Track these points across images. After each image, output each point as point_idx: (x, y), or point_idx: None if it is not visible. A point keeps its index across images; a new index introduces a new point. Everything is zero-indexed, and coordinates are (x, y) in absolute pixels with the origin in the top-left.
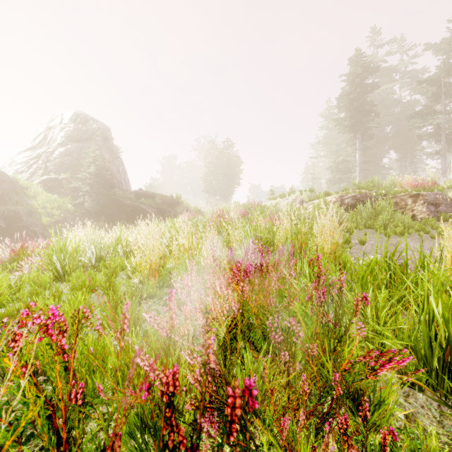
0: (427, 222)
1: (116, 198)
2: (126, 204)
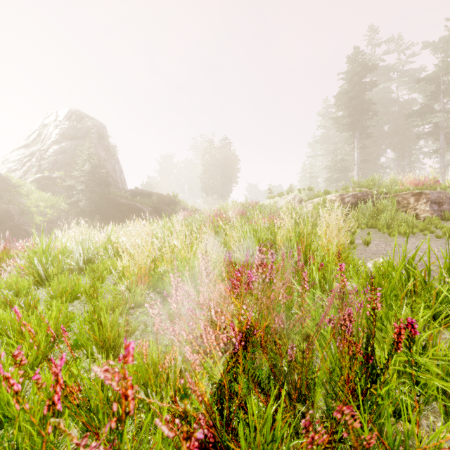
0: (431, 222)
1: (111, 197)
2: (122, 203)
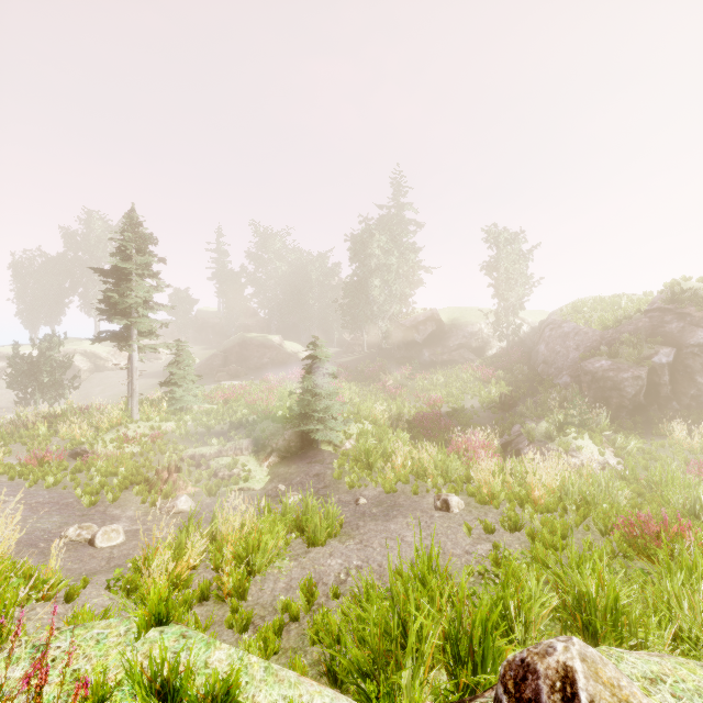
0: None
1: None
2: None
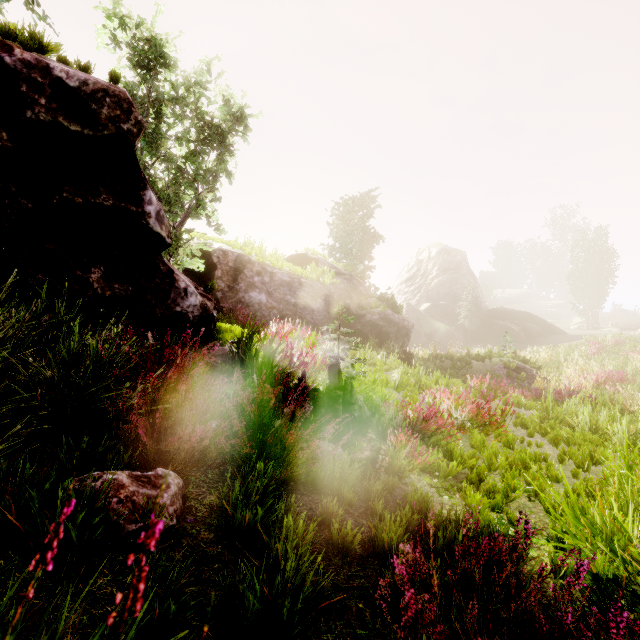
0: None
1: (485, 319)
2: (494, 323)
